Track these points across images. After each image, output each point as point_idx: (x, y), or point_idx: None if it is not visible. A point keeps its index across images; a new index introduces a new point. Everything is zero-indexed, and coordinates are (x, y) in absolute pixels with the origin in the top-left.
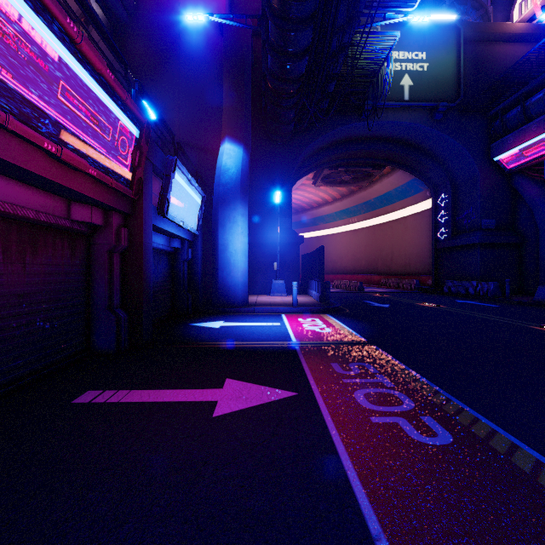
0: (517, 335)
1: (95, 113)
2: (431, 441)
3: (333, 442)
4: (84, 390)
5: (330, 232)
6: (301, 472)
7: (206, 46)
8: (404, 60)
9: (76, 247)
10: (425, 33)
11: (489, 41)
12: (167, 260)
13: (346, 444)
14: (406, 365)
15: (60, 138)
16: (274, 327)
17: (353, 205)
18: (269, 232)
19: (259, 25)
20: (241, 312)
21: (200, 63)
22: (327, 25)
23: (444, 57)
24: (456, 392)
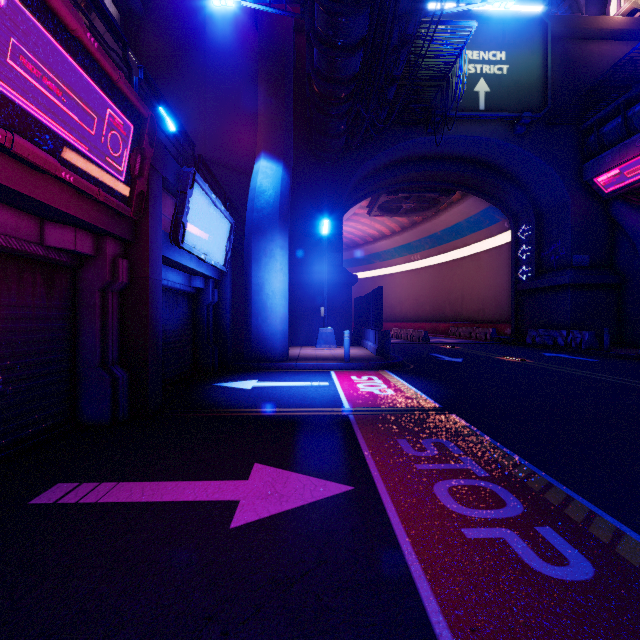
0: (633, 399)
1: (71, 94)
2: (561, 574)
3: (411, 576)
4: (53, 482)
5: (388, 272)
6: (363, 638)
7: (238, 43)
8: (480, 61)
9: (54, 283)
10: (504, 29)
11: (581, 38)
12: (186, 303)
13: (431, 579)
14: (499, 443)
15: (12, 122)
16: (321, 388)
17: (416, 239)
18: (315, 270)
19: (302, 12)
20: (280, 368)
21: (231, 64)
22: (388, 5)
23: (528, 58)
24: (576, 484)
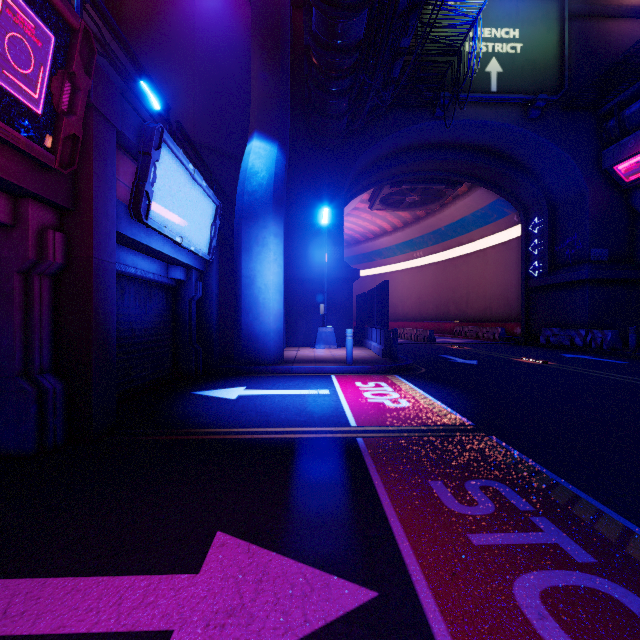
0: None
1: None
2: None
3: None
4: None
5: (389, 270)
6: None
7: (231, 19)
8: (491, 38)
9: None
10: (518, 4)
11: (600, 16)
12: (164, 297)
13: None
14: (577, 488)
15: None
16: (320, 398)
17: (419, 235)
18: (314, 264)
19: None
20: (273, 372)
21: (223, 41)
22: None
23: (543, 35)
24: None
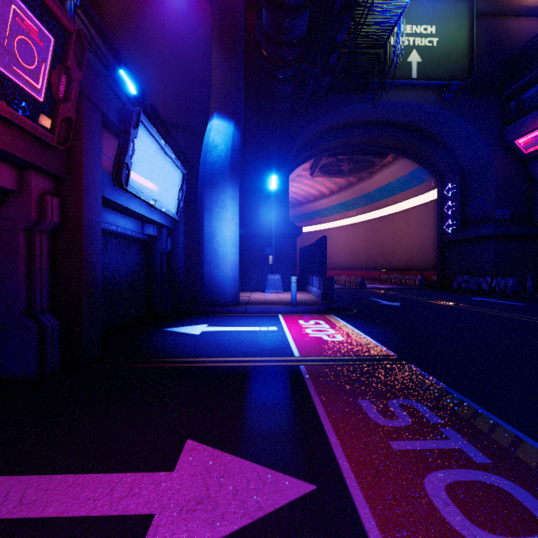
0: None
1: None
2: None
3: None
4: None
5: (327, 227)
6: None
7: (194, 17)
8: (412, 34)
9: None
10: (434, 5)
11: (503, 15)
12: (139, 249)
13: None
14: (479, 405)
15: None
16: (270, 333)
17: (352, 198)
18: (264, 222)
19: None
20: (230, 312)
21: (188, 36)
22: None
23: (456, 31)
24: None
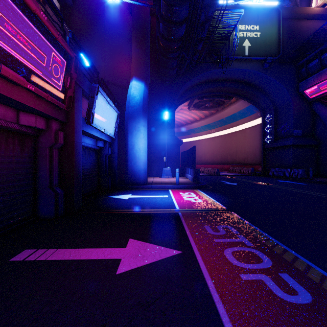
0: (326, 204)
1: (32, 44)
2: (294, 300)
3: (213, 301)
4: (23, 249)
5: (198, 139)
6: None
7: (121, 21)
8: (245, 30)
9: (25, 144)
10: (258, 13)
11: (298, 19)
12: (94, 154)
13: (224, 303)
14: (257, 227)
15: (1, 58)
16: (164, 198)
17: (212, 122)
18: (161, 137)
19: (154, 5)
20: (143, 188)
21: (117, 32)
22: (199, 0)
23: (270, 28)
24: (299, 250)
